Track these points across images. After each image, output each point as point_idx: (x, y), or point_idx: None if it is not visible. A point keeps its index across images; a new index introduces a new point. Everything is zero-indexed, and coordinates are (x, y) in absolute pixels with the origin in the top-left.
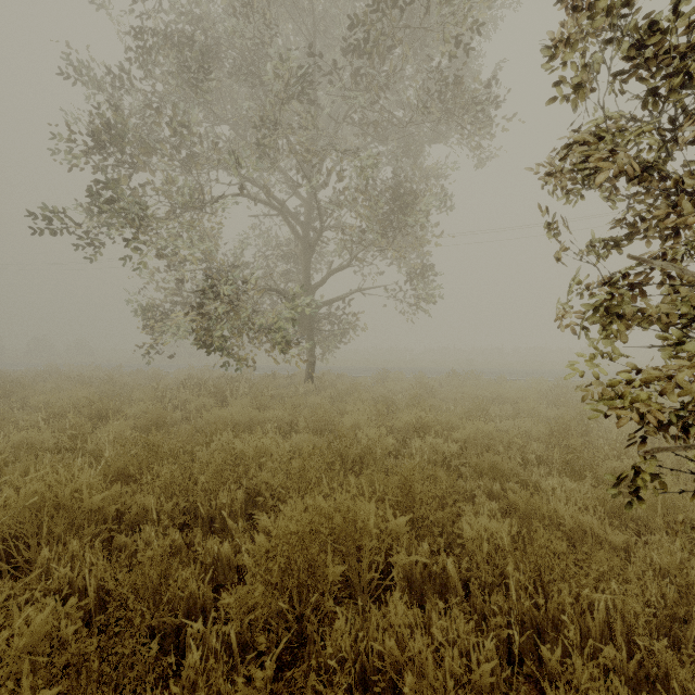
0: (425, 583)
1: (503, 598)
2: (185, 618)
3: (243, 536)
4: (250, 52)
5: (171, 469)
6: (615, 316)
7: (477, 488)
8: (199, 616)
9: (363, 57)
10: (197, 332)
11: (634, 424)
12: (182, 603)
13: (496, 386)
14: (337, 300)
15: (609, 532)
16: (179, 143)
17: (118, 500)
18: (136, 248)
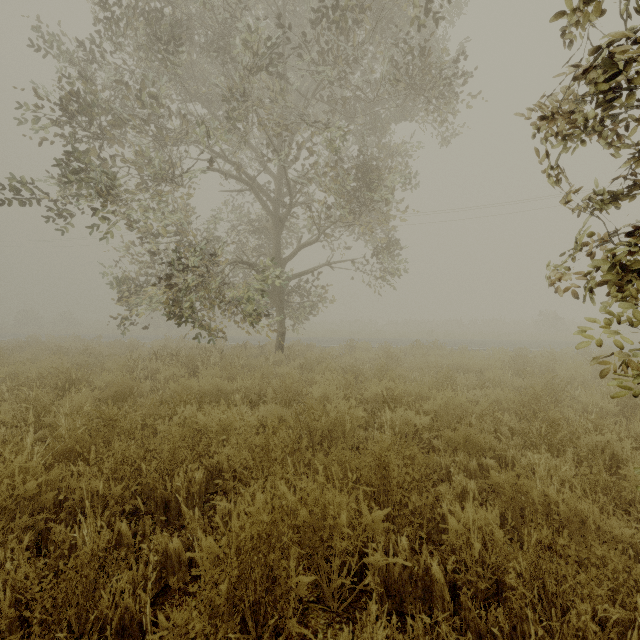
0: (404, 586)
1: (503, 616)
2: (118, 638)
3: (201, 522)
4: (220, 28)
5: (122, 448)
6: (633, 274)
7: (453, 465)
8: (136, 634)
9: (331, 30)
10: (166, 303)
11: (604, 394)
12: (115, 620)
13: (459, 355)
14: (306, 273)
15: (614, 524)
16: (149, 116)
17: (59, 484)
18: (104, 218)
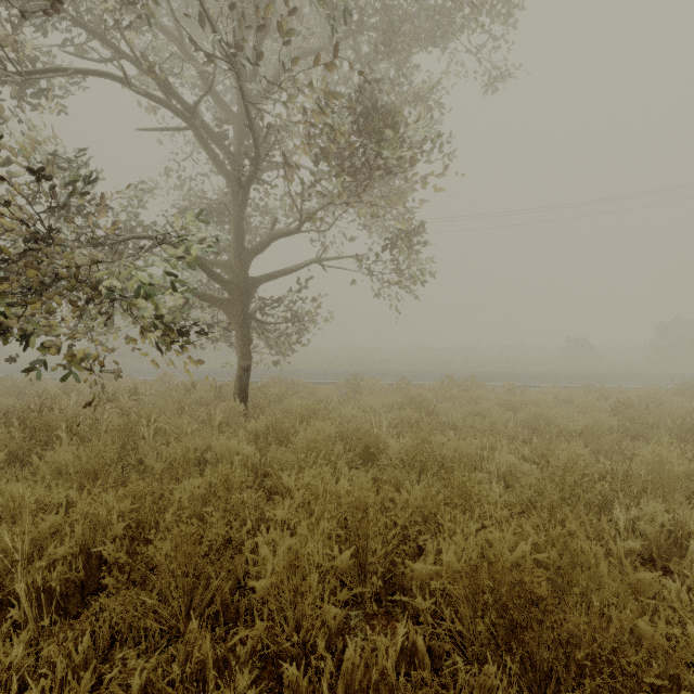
0: None
1: None
2: None
3: None
4: None
5: None
6: None
7: None
8: None
9: None
10: None
11: None
12: None
13: (518, 400)
14: (285, 273)
15: None
16: None
17: None
18: None
